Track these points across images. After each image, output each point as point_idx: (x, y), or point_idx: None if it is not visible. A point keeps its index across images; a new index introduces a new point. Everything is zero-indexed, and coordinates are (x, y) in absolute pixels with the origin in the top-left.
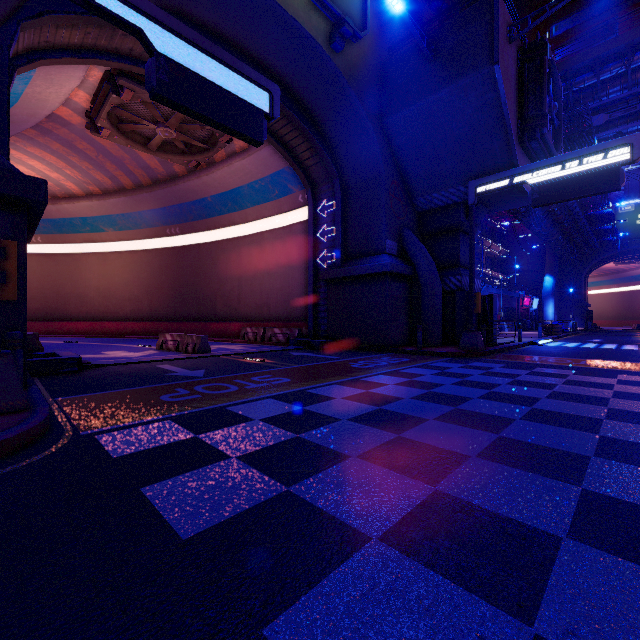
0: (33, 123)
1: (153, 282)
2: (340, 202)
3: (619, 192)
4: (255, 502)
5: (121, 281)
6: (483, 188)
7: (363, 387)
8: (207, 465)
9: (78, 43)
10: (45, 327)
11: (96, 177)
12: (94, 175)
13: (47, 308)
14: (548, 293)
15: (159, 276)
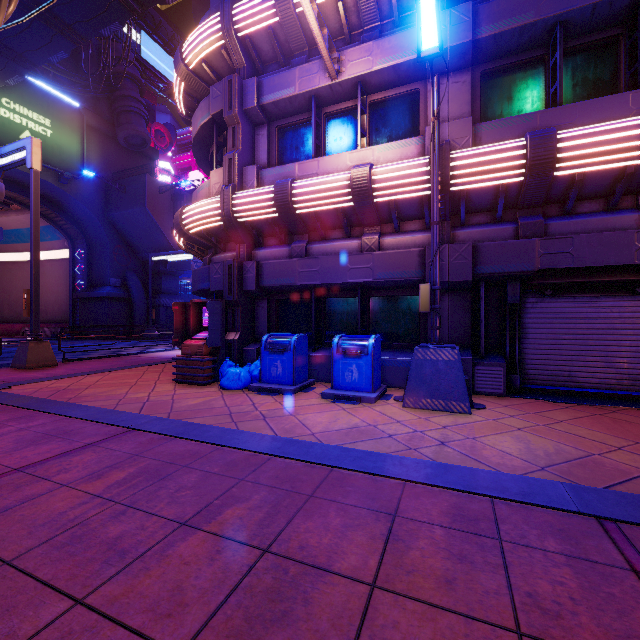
0: None
1: None
2: (87, 253)
3: None
4: None
5: None
6: (154, 258)
7: None
8: None
9: None
10: None
11: None
12: None
13: None
14: None
15: None
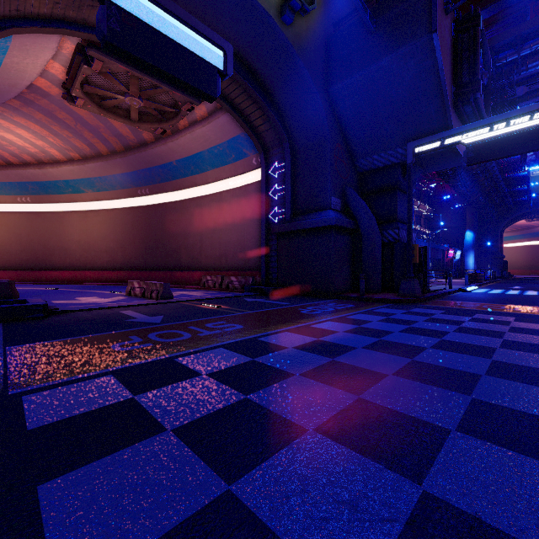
0: (15, 93)
1: (126, 236)
2: (289, 164)
3: (531, 158)
4: (182, 515)
5: (99, 235)
6: (420, 148)
7: (314, 335)
8: (134, 443)
9: (48, 13)
10: (34, 275)
11: (76, 144)
12: (74, 142)
13: (35, 259)
14: (469, 246)
15: (131, 231)
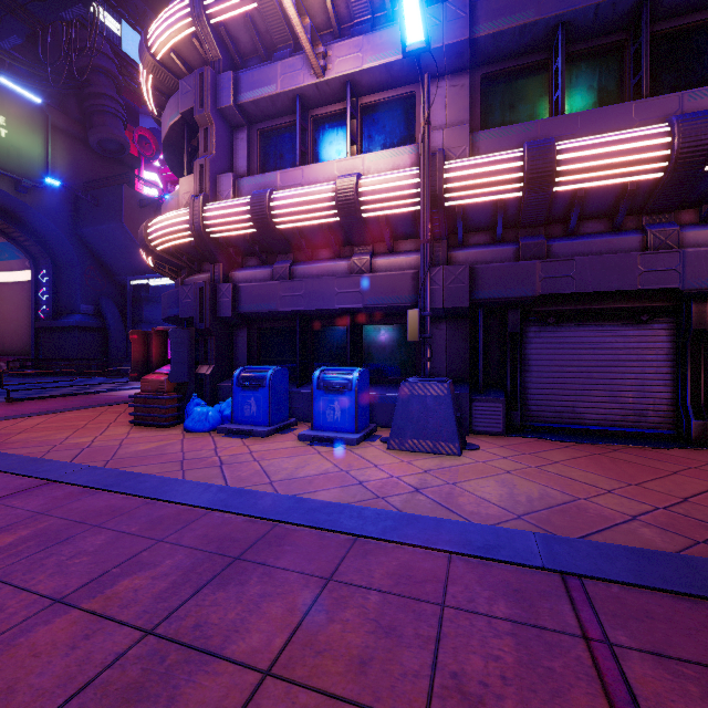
0: None
1: None
2: (52, 275)
3: None
4: None
5: None
6: (134, 282)
7: None
8: None
9: None
10: None
11: None
12: None
13: None
14: None
15: None
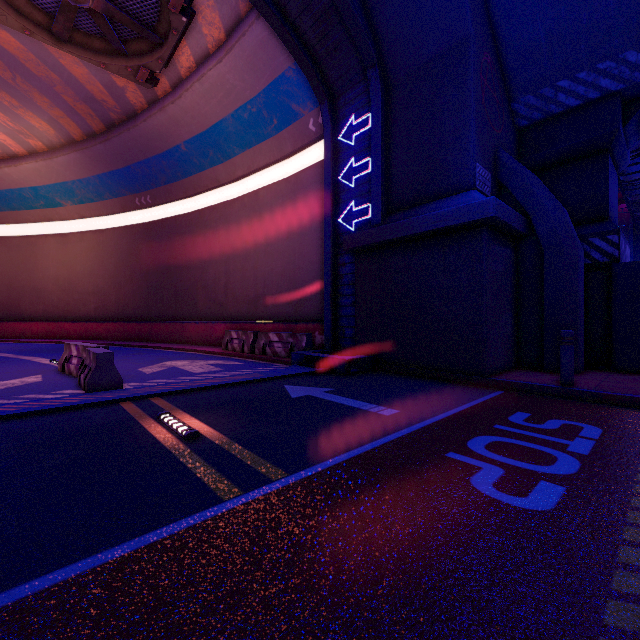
0: None
1: (121, 270)
2: (380, 109)
3: None
4: None
5: (84, 270)
6: None
7: None
8: None
9: None
10: None
11: (31, 122)
12: (26, 118)
13: None
14: None
15: (128, 262)
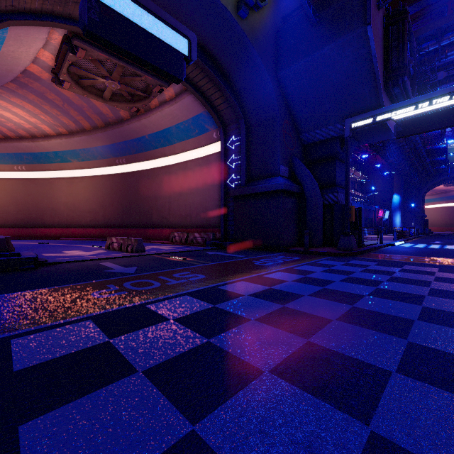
0: (11, 77)
1: (106, 199)
2: (244, 137)
3: (448, 133)
4: None
5: (83, 198)
6: (356, 124)
7: (266, 284)
8: (108, 384)
9: (38, 8)
10: (28, 232)
11: (63, 121)
12: (62, 119)
13: (29, 218)
14: (396, 207)
15: (111, 194)
